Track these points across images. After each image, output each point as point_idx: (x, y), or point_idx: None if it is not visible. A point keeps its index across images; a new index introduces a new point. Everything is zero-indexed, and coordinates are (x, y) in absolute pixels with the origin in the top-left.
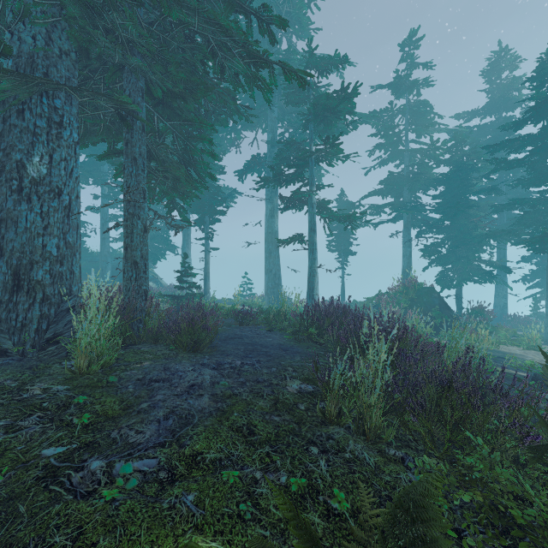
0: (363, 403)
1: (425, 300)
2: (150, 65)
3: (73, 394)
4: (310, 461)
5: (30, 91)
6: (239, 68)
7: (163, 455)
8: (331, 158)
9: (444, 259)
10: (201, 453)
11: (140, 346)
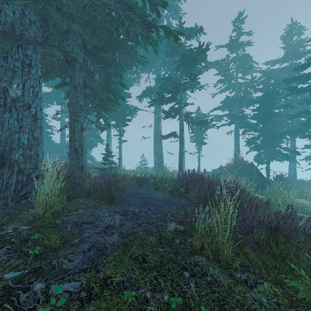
0: (218, 242)
1: (248, 171)
2: (84, 30)
3: (31, 232)
4: (184, 284)
5: (11, 44)
6: (138, 32)
7: (84, 278)
8: (193, 88)
9: (259, 147)
10: (110, 277)
11: (78, 199)
